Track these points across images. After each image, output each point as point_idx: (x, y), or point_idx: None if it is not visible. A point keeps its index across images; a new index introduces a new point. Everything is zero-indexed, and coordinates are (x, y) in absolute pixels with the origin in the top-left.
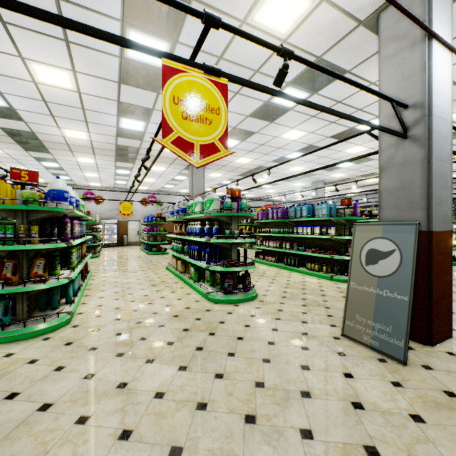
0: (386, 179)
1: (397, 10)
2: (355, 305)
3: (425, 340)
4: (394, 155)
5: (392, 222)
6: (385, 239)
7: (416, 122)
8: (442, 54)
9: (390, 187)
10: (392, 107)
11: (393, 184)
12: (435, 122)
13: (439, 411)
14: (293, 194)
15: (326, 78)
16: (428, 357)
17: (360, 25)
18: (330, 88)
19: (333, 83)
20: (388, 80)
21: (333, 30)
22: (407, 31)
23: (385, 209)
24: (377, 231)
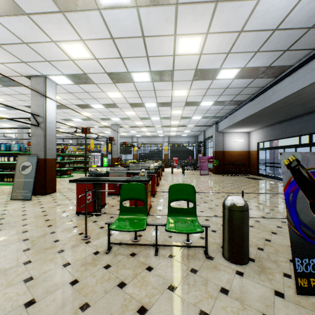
0: (33, 139)
1: (36, 80)
2: (17, 186)
3: (44, 194)
4: (36, 131)
5: (31, 155)
6: (28, 161)
7: (42, 122)
8: (52, 102)
9: (35, 143)
10: (32, 115)
11: (35, 142)
12: (48, 124)
13: (32, 205)
14: (2, 130)
15: (12, 84)
16: (42, 197)
17: (23, 76)
18: (16, 88)
19: (16, 87)
20: (34, 103)
21: (9, 72)
22: (40, 90)
23: (33, 151)
24: (26, 158)
